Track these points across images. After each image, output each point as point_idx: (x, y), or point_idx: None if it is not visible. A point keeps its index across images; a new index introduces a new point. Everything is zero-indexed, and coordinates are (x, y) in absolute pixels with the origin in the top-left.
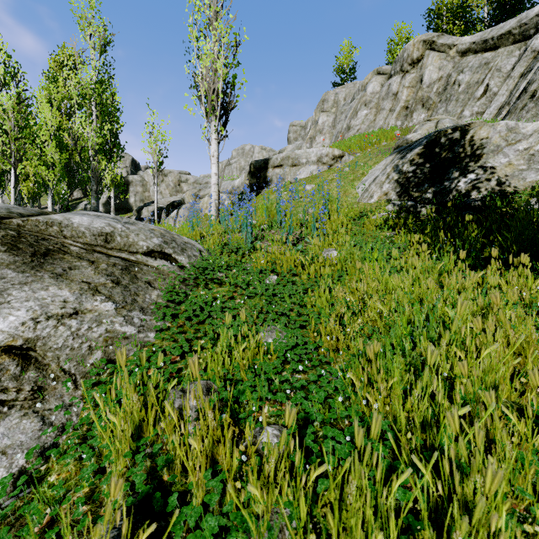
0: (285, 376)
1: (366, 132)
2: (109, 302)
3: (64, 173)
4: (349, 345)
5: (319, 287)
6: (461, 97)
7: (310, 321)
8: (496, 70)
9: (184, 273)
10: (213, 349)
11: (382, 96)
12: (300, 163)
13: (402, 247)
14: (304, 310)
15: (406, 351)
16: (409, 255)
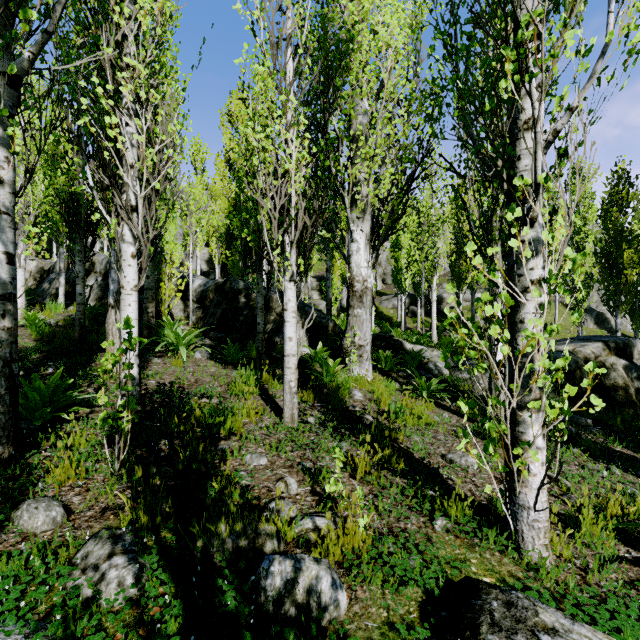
0: None
1: None
2: None
3: None
4: None
5: None
6: None
7: None
8: None
9: None
10: None
11: None
12: None
13: None
14: None
15: None
16: None
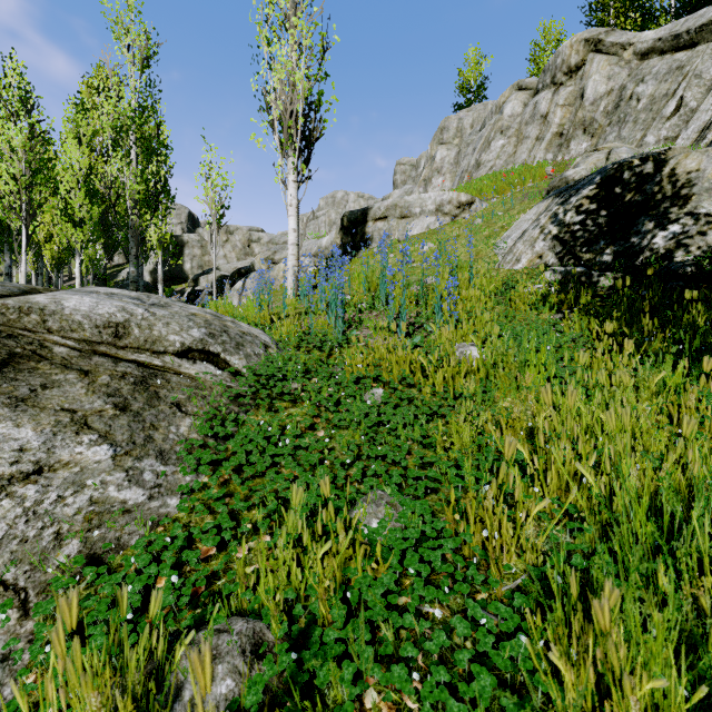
0: (406, 618)
1: (503, 170)
2: (103, 445)
3: (99, 231)
4: (518, 537)
5: (451, 409)
6: (642, 116)
7: (442, 479)
8: (694, 76)
9: (237, 384)
10: (273, 540)
11: (526, 119)
12: (411, 214)
13: (577, 338)
14: (431, 457)
15: (668, 599)
16: (596, 355)
